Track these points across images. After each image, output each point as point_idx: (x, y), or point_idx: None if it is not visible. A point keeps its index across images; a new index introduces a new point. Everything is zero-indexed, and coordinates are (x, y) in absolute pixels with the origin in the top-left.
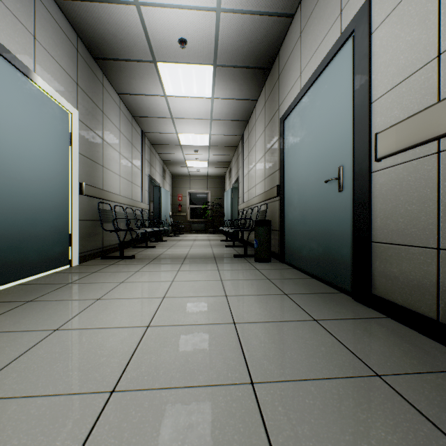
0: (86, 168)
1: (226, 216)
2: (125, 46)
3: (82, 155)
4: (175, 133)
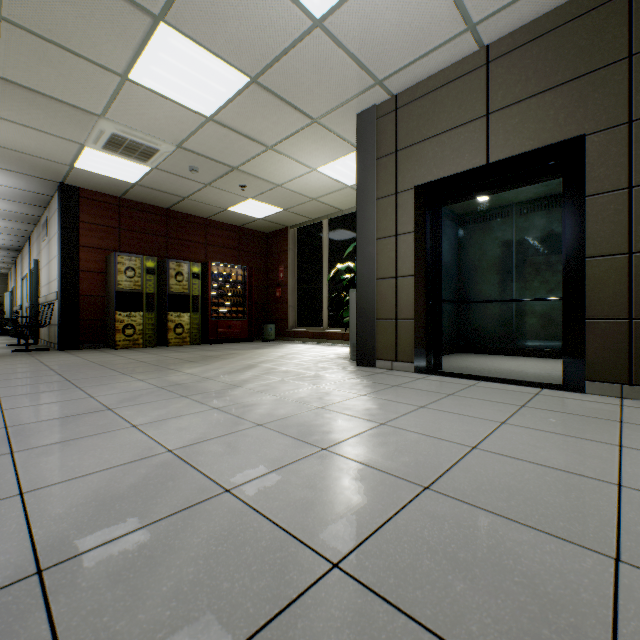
0: None
1: (7, 314)
2: None
3: None
4: None
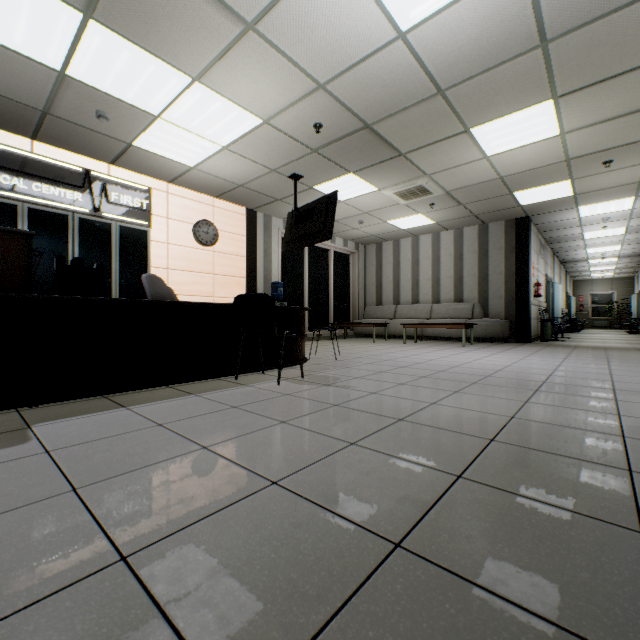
0: None
1: (632, 315)
2: (576, 260)
3: None
4: (587, 268)
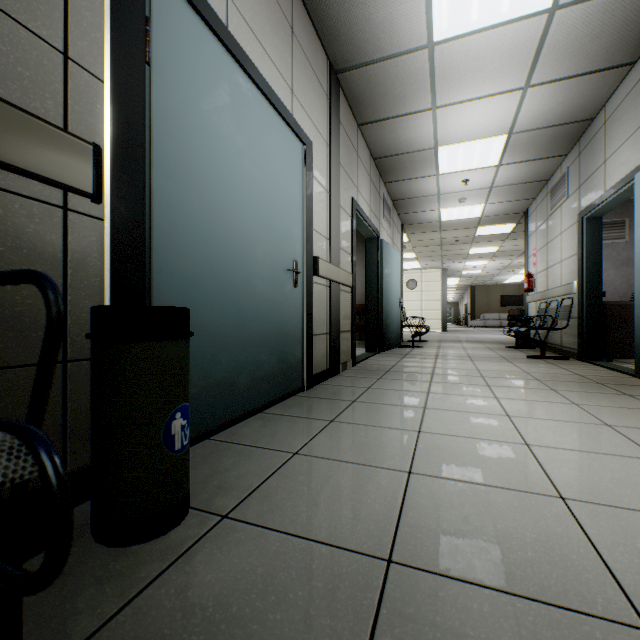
0: None
1: None
2: None
3: None
4: None
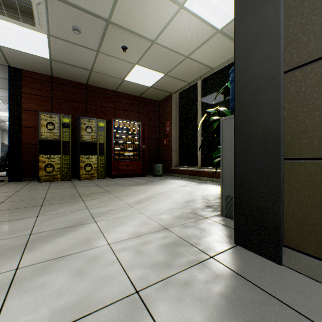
0: None
1: None
2: None
3: None
4: None
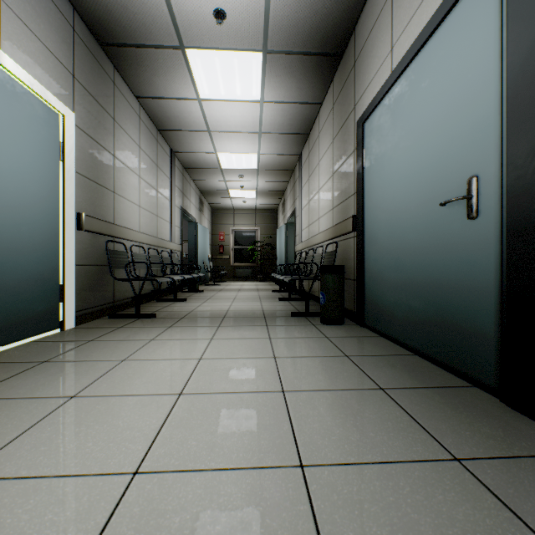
0: (88, 194)
1: (279, 259)
2: (141, 23)
3: (81, 176)
4: (213, 152)
